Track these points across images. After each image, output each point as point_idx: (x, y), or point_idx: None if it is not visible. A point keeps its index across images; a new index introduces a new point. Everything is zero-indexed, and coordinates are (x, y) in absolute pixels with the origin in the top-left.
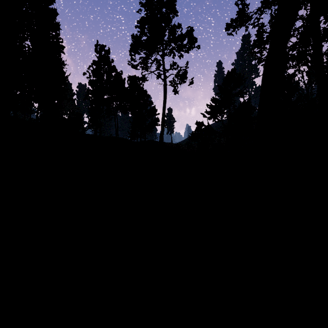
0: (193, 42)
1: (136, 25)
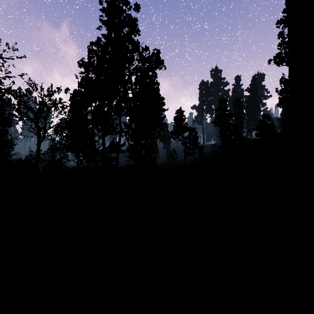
0: None
1: None
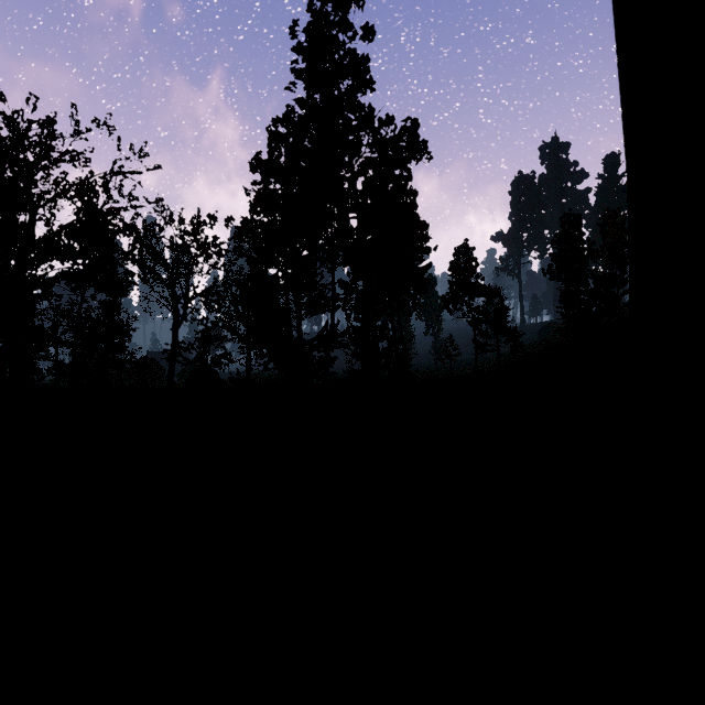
0: None
1: None
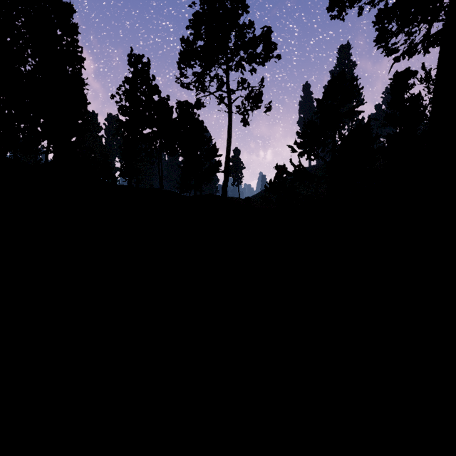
0: (271, 50)
1: (187, 26)
